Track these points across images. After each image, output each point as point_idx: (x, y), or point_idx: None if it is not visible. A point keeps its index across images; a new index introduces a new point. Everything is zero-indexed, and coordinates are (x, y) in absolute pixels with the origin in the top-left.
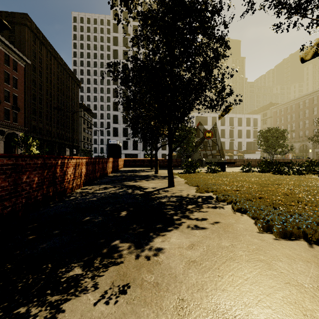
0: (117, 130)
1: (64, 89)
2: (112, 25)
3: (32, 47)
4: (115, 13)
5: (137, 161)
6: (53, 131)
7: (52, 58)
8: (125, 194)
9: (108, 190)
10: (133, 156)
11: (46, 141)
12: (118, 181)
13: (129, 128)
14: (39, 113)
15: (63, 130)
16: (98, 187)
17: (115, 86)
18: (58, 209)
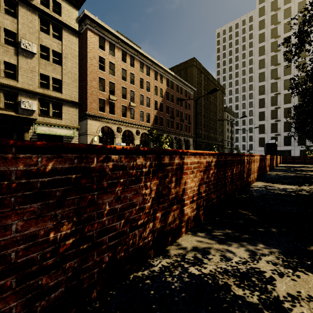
0: (263, 127)
1: (213, 100)
2: (258, 24)
3: (196, 78)
4: (261, 10)
5: (296, 158)
6: (207, 135)
7: (206, 79)
8: (305, 176)
9: (290, 174)
10: (284, 153)
11: (203, 143)
12: (290, 171)
13: (278, 123)
14: (199, 123)
15: (212, 133)
16: (279, 172)
17: (261, 83)
18: (273, 176)
